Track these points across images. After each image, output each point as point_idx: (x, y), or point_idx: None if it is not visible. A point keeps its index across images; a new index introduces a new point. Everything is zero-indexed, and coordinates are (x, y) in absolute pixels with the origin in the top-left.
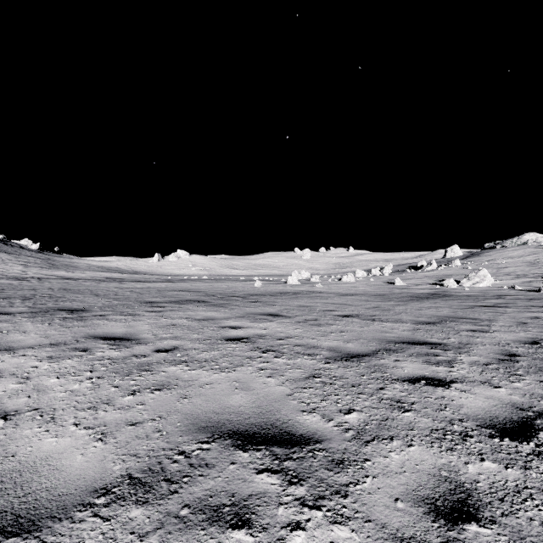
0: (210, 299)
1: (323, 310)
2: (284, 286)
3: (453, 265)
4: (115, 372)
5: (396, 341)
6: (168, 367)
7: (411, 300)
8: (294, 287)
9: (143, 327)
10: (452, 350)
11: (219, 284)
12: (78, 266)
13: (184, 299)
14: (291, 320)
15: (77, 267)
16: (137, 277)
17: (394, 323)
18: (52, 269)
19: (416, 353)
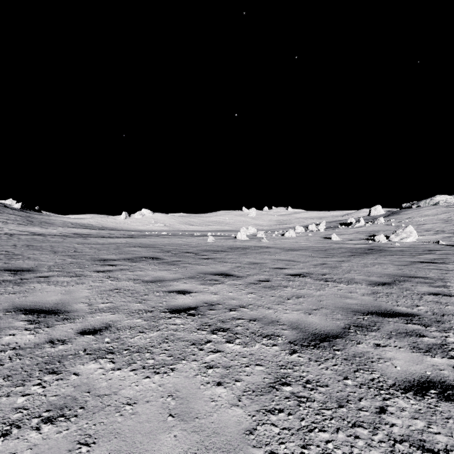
0: (164, 255)
1: (273, 267)
2: (234, 241)
3: (378, 222)
4: (8, 375)
5: (362, 311)
6: (85, 365)
7: (352, 256)
8: (243, 242)
9: (83, 292)
10: (433, 326)
11: (175, 240)
12: (54, 223)
13: (139, 255)
14: (243, 281)
15: (52, 224)
16: (104, 233)
17: (349, 284)
18: (28, 225)
19: (394, 331)
